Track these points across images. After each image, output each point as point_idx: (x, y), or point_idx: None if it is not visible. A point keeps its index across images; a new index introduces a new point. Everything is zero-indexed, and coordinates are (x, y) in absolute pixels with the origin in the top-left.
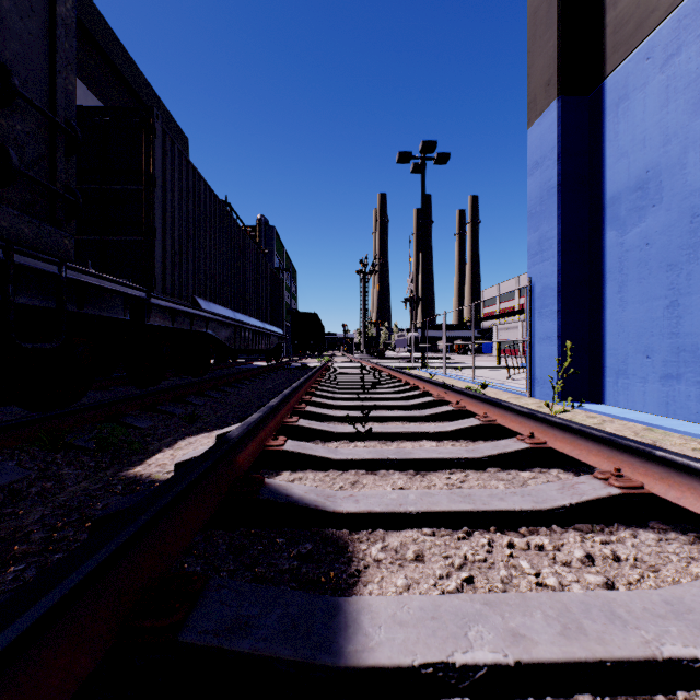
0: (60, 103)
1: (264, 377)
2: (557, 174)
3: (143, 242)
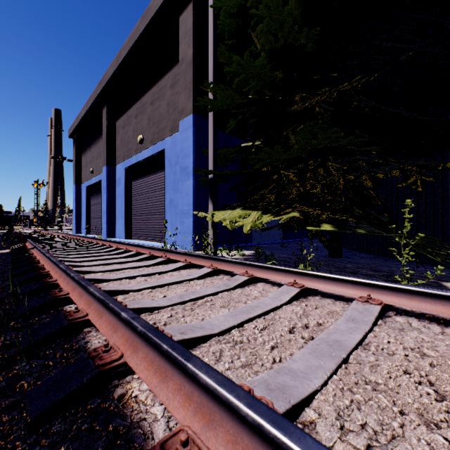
0: None
1: None
2: (75, 197)
3: None
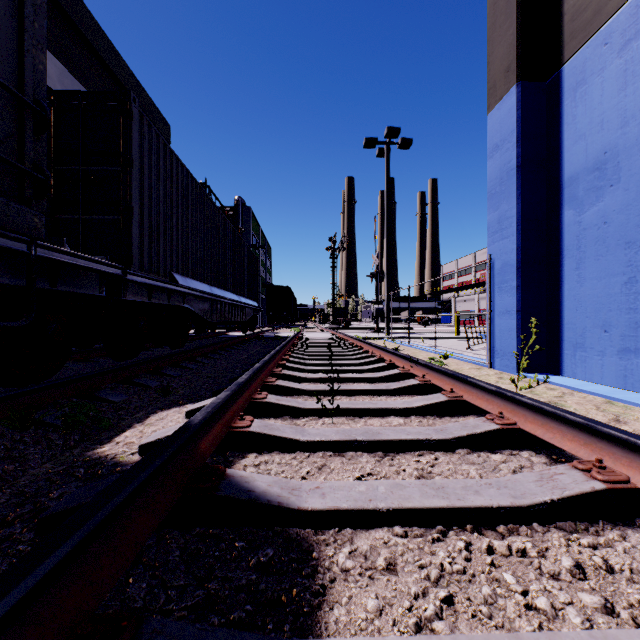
0: (29, 82)
1: (239, 348)
2: (516, 156)
3: (121, 221)
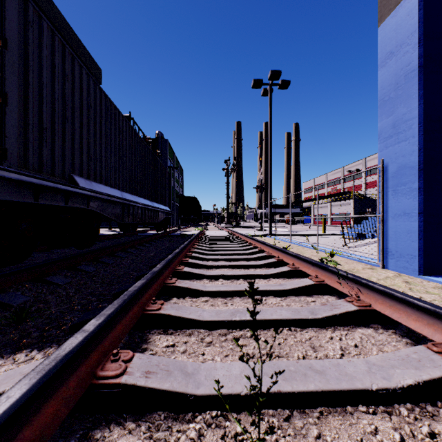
0: None
1: (150, 245)
2: (418, 56)
3: None
